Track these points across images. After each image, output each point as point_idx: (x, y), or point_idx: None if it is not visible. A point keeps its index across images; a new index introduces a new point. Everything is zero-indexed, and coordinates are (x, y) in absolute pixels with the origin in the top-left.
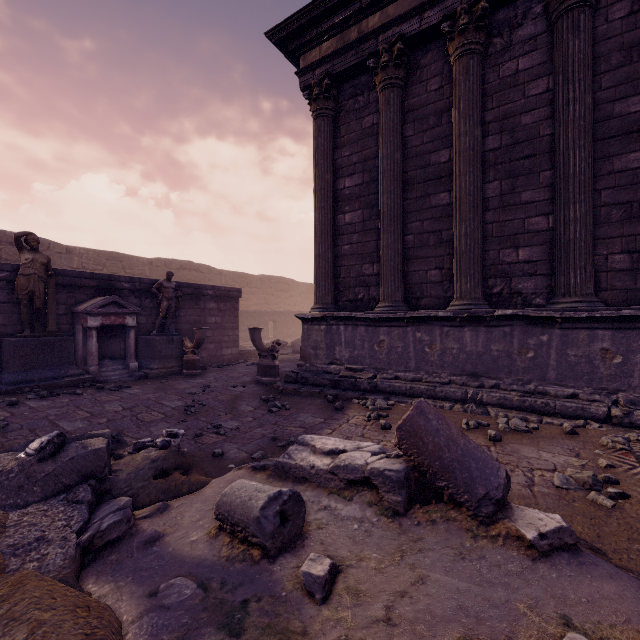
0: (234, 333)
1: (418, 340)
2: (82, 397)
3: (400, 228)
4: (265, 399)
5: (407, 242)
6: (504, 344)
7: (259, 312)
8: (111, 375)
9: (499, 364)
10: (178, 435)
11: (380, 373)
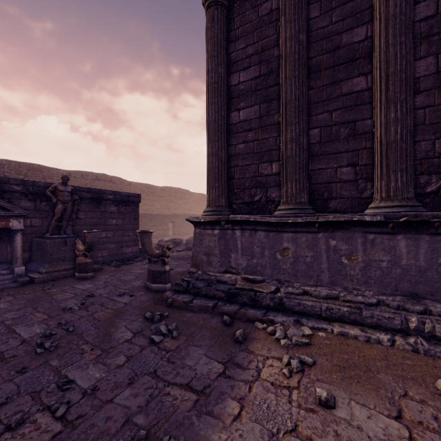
0: (134, 233)
1: (332, 249)
2: None
3: (305, 120)
4: (149, 318)
5: (312, 137)
6: None
7: (161, 215)
8: None
9: None
10: None
11: (284, 286)
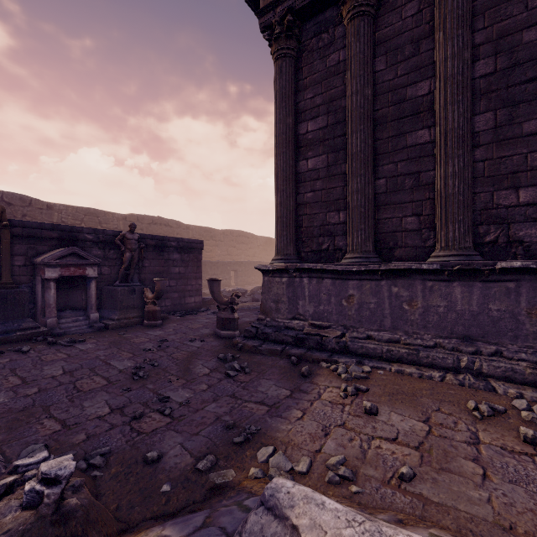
0: (197, 282)
1: (394, 295)
2: (26, 355)
3: (371, 171)
4: (223, 358)
5: (378, 187)
6: (507, 303)
7: (222, 262)
8: (70, 326)
9: (500, 327)
10: (59, 479)
11: (349, 331)
